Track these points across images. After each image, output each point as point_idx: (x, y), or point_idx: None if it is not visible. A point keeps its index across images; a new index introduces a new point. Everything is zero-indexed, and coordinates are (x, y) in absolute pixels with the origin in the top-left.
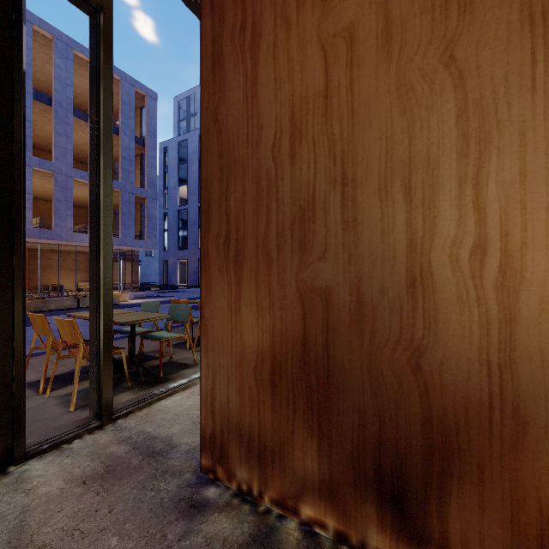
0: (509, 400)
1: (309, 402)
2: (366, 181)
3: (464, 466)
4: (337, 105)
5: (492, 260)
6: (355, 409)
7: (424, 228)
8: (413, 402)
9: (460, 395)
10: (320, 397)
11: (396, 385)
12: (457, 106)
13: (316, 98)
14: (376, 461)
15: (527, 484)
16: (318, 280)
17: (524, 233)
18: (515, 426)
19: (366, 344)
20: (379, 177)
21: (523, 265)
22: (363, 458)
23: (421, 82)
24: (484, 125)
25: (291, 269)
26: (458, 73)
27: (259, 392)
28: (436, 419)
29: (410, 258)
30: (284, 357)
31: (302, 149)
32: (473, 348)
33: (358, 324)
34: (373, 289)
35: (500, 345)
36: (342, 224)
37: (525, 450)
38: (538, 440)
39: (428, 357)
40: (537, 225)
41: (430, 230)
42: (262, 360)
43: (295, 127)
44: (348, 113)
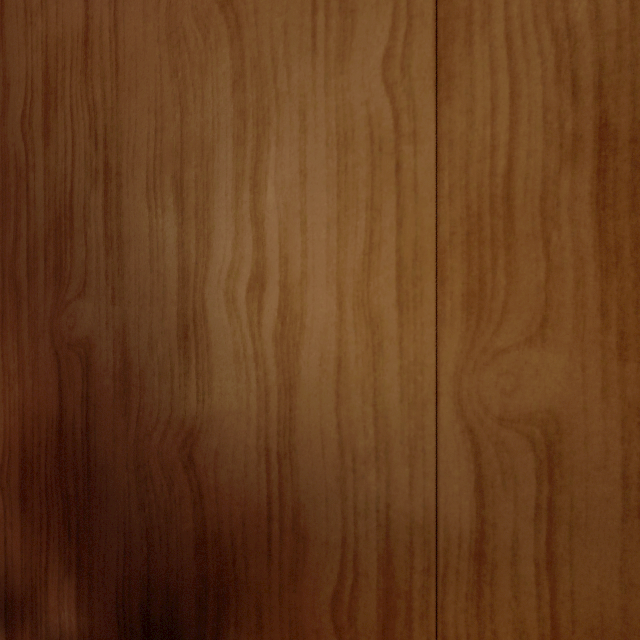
0: (289, 505)
1: (66, 521)
2: (133, 176)
3: (241, 606)
4: (99, 55)
5: (271, 299)
6: (120, 529)
7: (197, 250)
8: (185, 515)
9: (237, 501)
10: (79, 512)
11: (167, 489)
12: (234, 68)
13: (74, 43)
14: (144, 608)
15: (307, 627)
16: (77, 330)
17: (305, 260)
18: (295, 544)
19: (133, 427)
20: (147, 171)
21: (304, 306)
22: (129, 604)
23: (195, 29)
24: (262, 98)
25: (44, 312)
26: (235, 18)
27: (6, 508)
28: (210, 539)
29: (182, 295)
30: (36, 451)
31: (58, 123)
32: (250, 430)
33: (124, 397)
34: (141, 343)
35: (279, 424)
36: (105, 241)
37: (306, 578)
38: (319, 562)
39: (202, 445)
40: (318, 247)
41: (204, 253)
42: (9, 457)
43: (49, 87)
44: (112, 70)
